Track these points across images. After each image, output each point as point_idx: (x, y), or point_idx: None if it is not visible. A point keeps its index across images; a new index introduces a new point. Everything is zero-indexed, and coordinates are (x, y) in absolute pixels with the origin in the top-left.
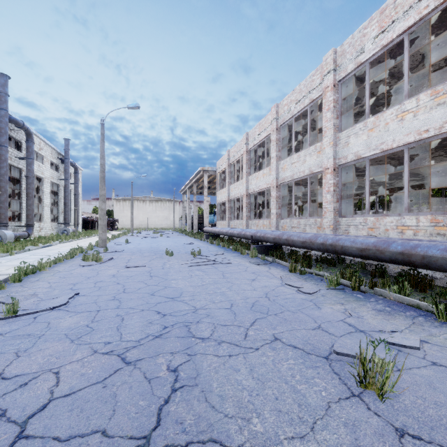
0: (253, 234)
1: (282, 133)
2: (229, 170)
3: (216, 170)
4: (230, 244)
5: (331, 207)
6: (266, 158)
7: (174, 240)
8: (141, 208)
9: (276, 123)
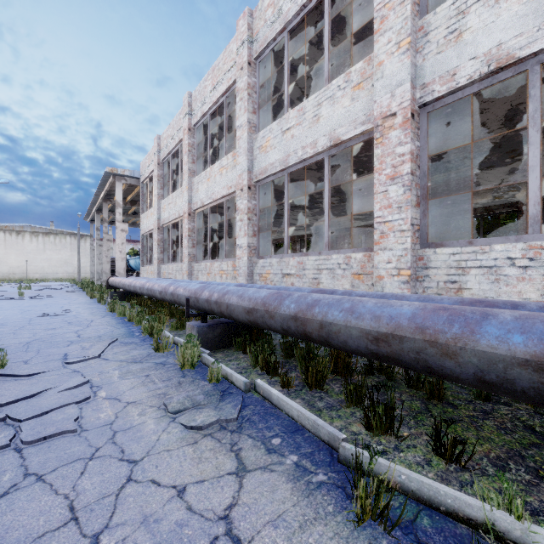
0: (193, 293)
1: (260, 77)
2: (160, 173)
3: (139, 176)
4: (143, 314)
5: (404, 219)
6: (226, 137)
7: (35, 304)
8: (13, 245)
9: (249, 51)
